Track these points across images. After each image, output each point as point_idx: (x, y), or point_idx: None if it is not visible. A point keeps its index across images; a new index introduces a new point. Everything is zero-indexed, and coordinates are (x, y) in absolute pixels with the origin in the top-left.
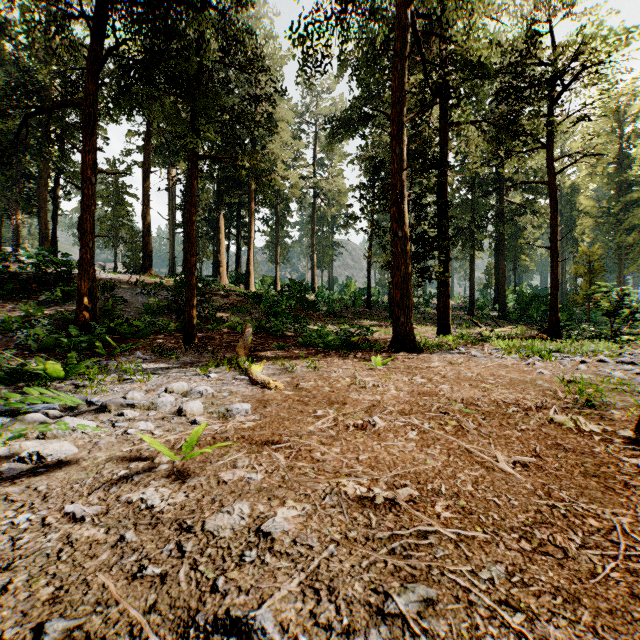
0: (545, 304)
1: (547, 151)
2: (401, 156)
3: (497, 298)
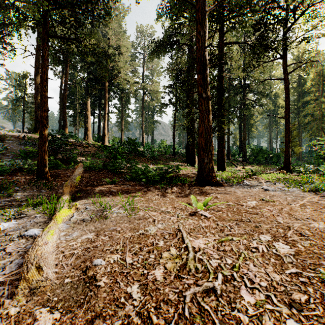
0: (266, 154)
1: (283, 59)
2: (204, 37)
3: (242, 150)
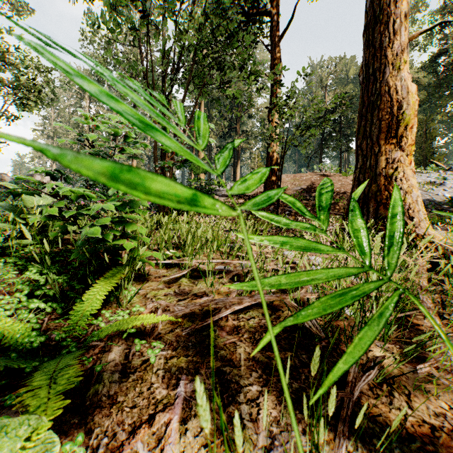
0: None
1: None
2: None
3: None
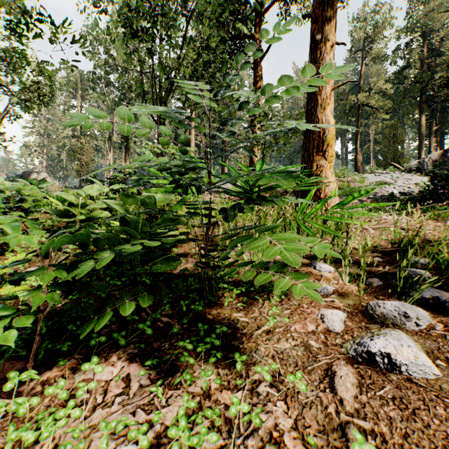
0: None
1: None
2: (356, 144)
3: None
